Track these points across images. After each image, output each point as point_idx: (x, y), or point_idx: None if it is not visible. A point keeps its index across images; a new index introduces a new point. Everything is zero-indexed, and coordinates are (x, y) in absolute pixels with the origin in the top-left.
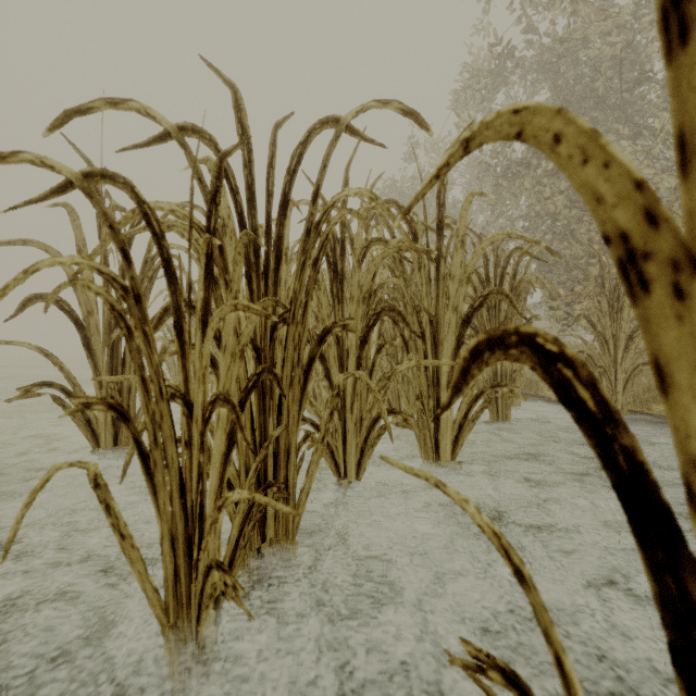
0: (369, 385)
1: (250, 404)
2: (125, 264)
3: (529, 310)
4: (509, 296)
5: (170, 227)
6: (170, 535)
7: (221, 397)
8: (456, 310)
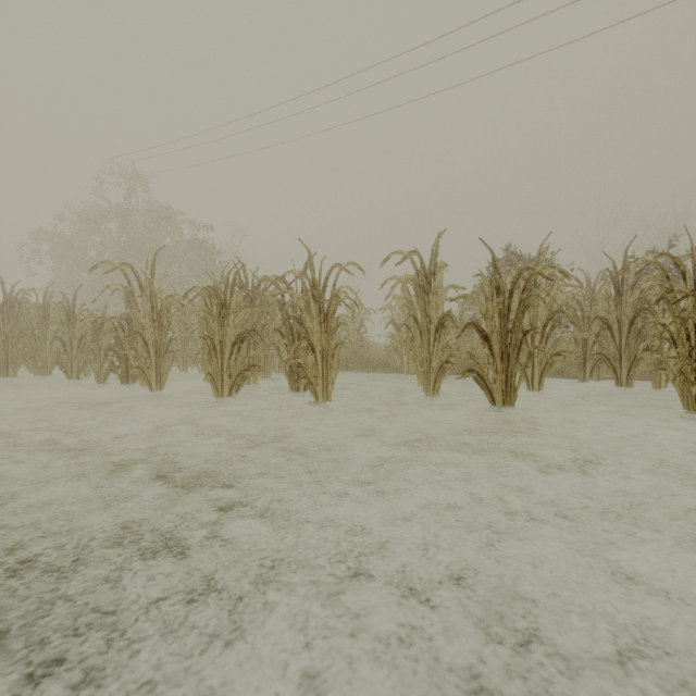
0: None
1: None
2: None
3: None
4: None
5: None
6: None
7: None
8: None
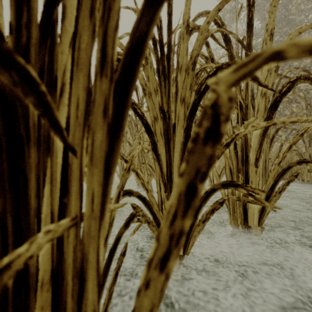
0: None
1: None
2: None
3: None
4: None
5: None
6: None
7: None
8: (264, 96)
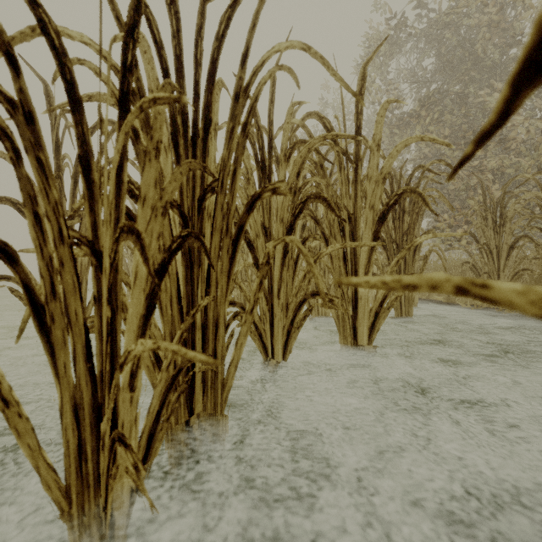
0: (300, 250)
1: (176, 271)
2: (12, 73)
3: (422, 229)
4: (421, 194)
5: (80, 61)
6: (72, 403)
7: (125, 229)
8: (372, 208)
